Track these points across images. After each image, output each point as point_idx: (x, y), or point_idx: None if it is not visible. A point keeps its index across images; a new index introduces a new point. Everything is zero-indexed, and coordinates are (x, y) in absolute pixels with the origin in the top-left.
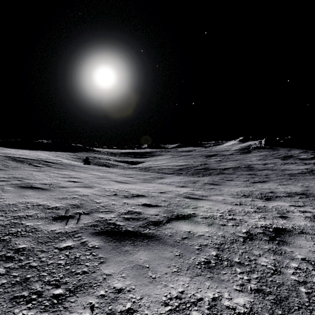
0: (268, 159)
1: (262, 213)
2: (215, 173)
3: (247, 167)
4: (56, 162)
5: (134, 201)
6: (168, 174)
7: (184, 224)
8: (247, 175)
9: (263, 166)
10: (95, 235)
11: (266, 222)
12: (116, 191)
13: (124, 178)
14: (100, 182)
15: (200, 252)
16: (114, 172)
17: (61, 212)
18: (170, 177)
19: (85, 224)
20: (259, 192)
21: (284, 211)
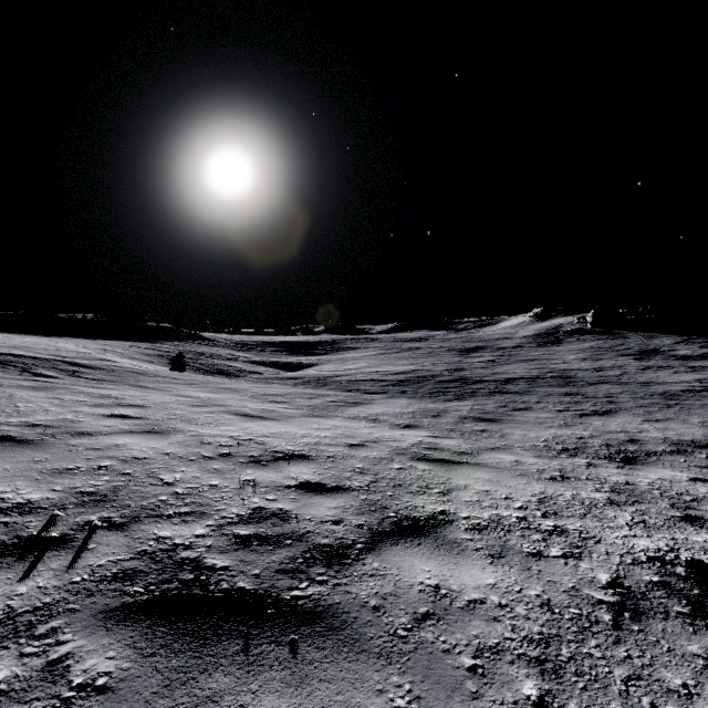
0: (605, 358)
1: (630, 507)
2: (484, 391)
3: (559, 377)
4: (98, 364)
5: (275, 473)
6: (372, 395)
7: (418, 554)
8: (562, 397)
9: (596, 375)
10: (116, 619)
11: (656, 541)
12: (231, 444)
13: (261, 406)
14: (194, 418)
15: (482, 688)
16: (241, 388)
17: (34, 525)
18: (376, 403)
19: (96, 570)
20: (600, 440)
21: (685, 498)
